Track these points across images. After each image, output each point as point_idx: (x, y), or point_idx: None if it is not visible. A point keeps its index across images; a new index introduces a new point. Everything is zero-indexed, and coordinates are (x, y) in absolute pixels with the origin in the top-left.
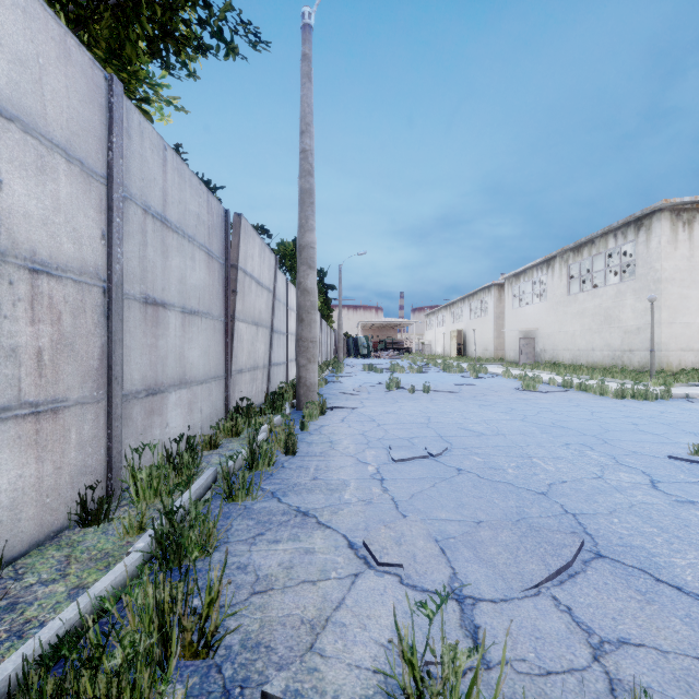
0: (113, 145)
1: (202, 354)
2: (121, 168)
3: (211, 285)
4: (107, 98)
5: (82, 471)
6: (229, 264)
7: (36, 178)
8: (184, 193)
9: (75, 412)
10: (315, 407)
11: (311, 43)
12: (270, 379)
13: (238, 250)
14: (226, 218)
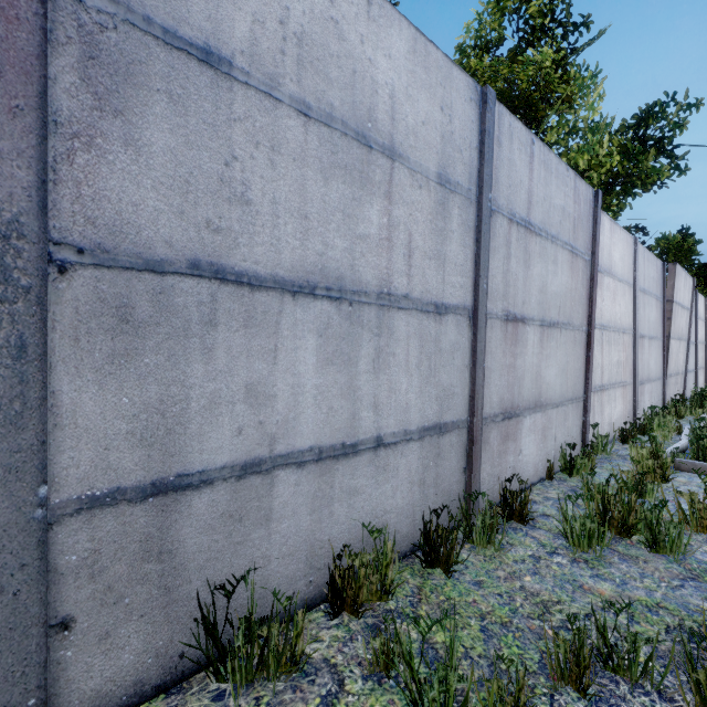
0: (636, 269)
1: (654, 363)
2: (637, 277)
3: (657, 318)
4: (633, 248)
5: (628, 413)
6: (665, 300)
7: (623, 298)
8: (648, 269)
9: (628, 387)
10: None
11: None
12: (685, 384)
13: (673, 289)
14: (663, 269)
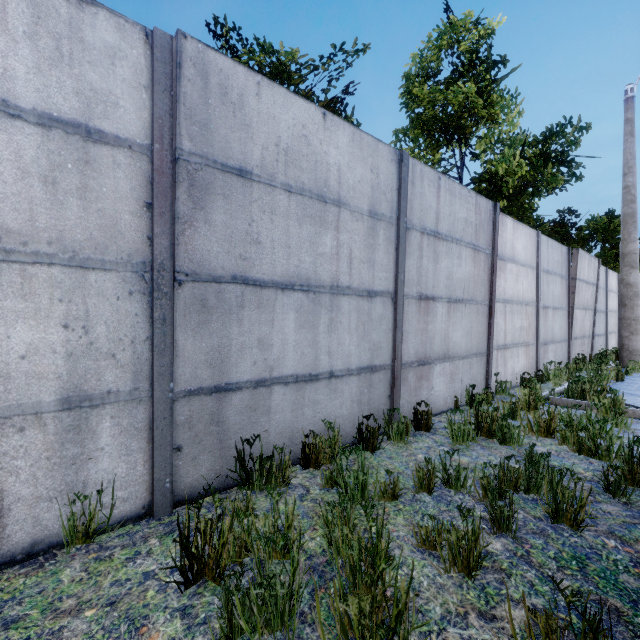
0: (538, 255)
1: (558, 328)
2: (540, 262)
3: (562, 292)
4: (536, 239)
5: (532, 366)
6: (570, 278)
7: (526, 278)
8: (553, 254)
9: (531, 347)
10: (637, 364)
11: (633, 108)
12: (593, 345)
13: (576, 269)
14: (568, 253)
